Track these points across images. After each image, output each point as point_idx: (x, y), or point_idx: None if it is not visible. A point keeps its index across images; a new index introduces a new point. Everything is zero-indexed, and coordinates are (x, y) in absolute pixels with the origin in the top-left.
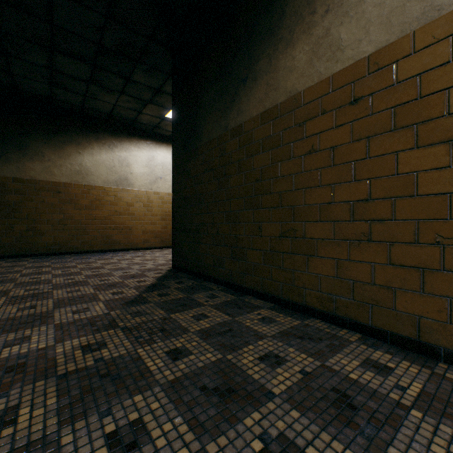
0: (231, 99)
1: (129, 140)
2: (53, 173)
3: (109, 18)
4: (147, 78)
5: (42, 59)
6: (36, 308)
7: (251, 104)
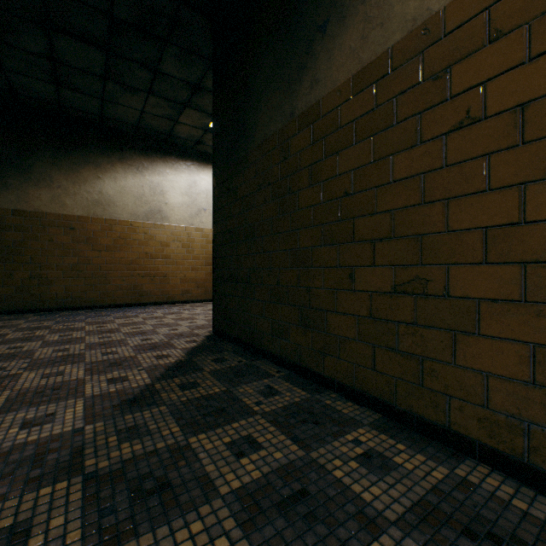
0: (300, 65)
1: (163, 160)
2: (64, 204)
3: None
4: (181, 69)
5: (38, 44)
6: None
7: (335, 63)
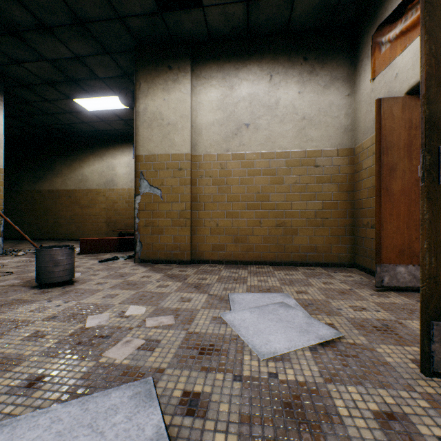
0: (38, 181)
1: None
2: None
3: None
4: None
5: None
6: None
7: (45, 186)
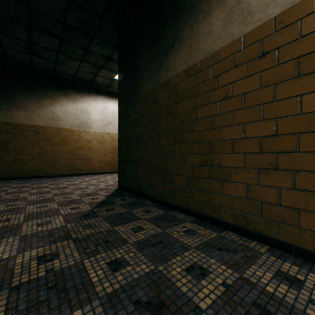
0: (162, 60)
1: (88, 95)
2: (33, 119)
3: (71, 2)
4: (100, 49)
5: (23, 34)
6: (10, 221)
7: (177, 63)
